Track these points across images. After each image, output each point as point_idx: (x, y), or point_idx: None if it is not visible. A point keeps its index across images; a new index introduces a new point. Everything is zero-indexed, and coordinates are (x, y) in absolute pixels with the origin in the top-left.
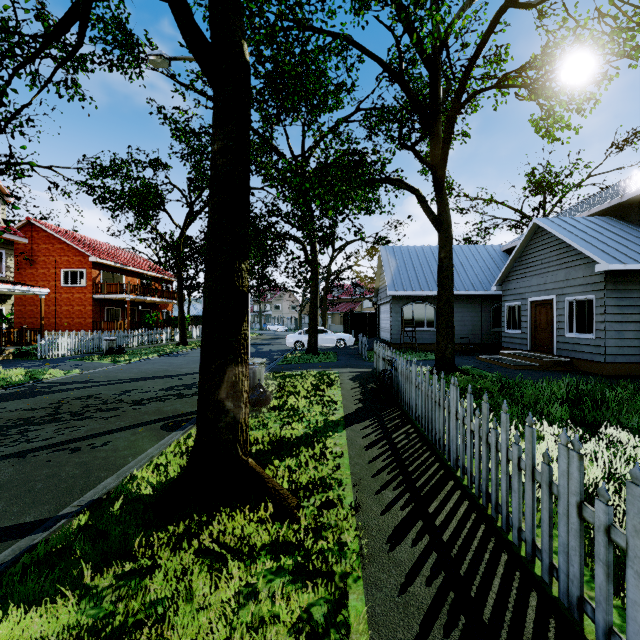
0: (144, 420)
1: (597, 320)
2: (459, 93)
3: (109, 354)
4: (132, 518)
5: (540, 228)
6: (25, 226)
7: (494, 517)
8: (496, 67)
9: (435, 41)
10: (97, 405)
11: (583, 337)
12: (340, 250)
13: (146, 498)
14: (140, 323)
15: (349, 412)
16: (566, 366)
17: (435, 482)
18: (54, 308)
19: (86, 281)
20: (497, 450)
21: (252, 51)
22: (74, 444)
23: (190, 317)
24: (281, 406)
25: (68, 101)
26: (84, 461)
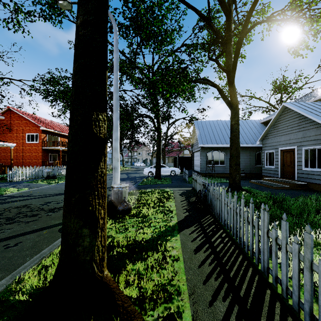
0: (50, 224)
1: None
2: (247, 21)
3: (47, 179)
4: None
5: (286, 108)
6: (7, 111)
7: None
8: (263, 15)
9: None
10: (26, 212)
11: (315, 170)
12: (172, 124)
13: (18, 308)
14: None
15: (180, 219)
16: (304, 187)
17: (255, 291)
18: (22, 154)
19: (39, 140)
20: None
21: None
22: None
23: None
24: (138, 214)
25: (14, 32)
26: None
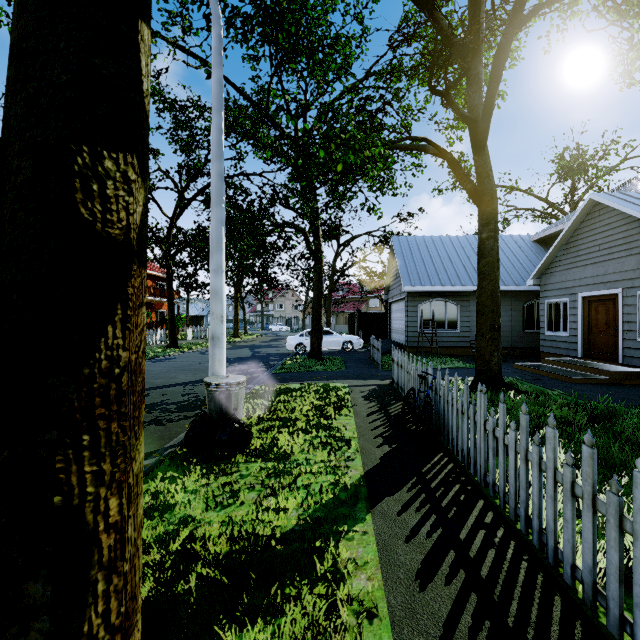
0: None
1: None
2: None
3: None
4: None
5: (597, 206)
6: None
7: None
8: None
9: None
10: None
11: None
12: (346, 245)
13: None
14: None
15: (371, 465)
16: None
17: None
18: None
19: None
20: None
21: None
22: None
23: (188, 317)
24: (266, 450)
25: None
26: None
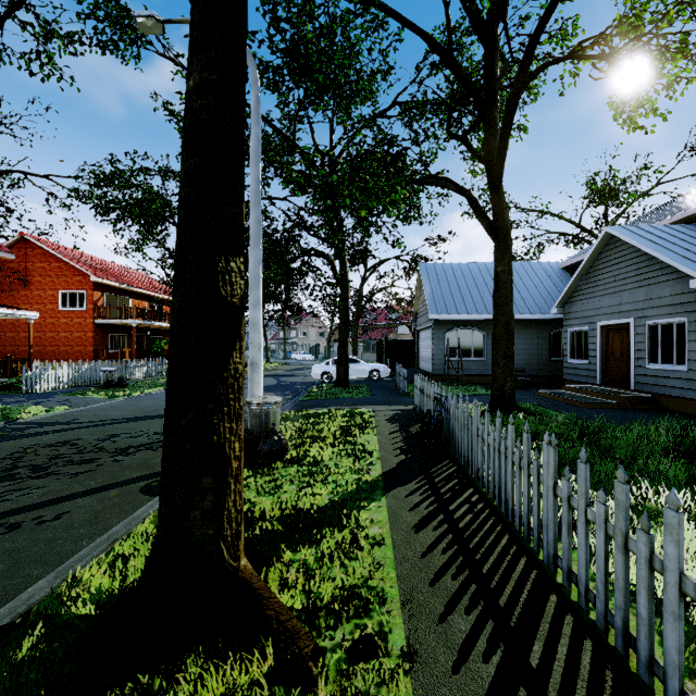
0: (122, 478)
1: (690, 348)
2: (527, 61)
3: (107, 387)
4: (38, 677)
5: (613, 238)
6: (18, 242)
7: (645, 680)
8: (563, 43)
9: (492, 6)
10: (69, 455)
11: (671, 369)
12: (373, 269)
13: (79, 627)
14: (148, 351)
15: (389, 468)
16: (648, 404)
17: (528, 597)
18: (51, 334)
19: (87, 304)
20: (651, 568)
21: (266, 11)
22: (16, 517)
23: None
24: (301, 458)
25: (42, 80)
26: (18, 547)
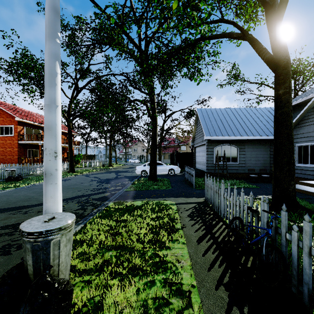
0: None
1: None
2: None
3: (8, 181)
4: None
5: None
6: None
7: None
8: None
9: None
10: None
11: None
12: (169, 116)
13: None
14: None
15: None
16: None
17: None
18: None
19: (14, 133)
20: None
21: None
22: None
23: (86, 155)
24: None
25: None
26: None
